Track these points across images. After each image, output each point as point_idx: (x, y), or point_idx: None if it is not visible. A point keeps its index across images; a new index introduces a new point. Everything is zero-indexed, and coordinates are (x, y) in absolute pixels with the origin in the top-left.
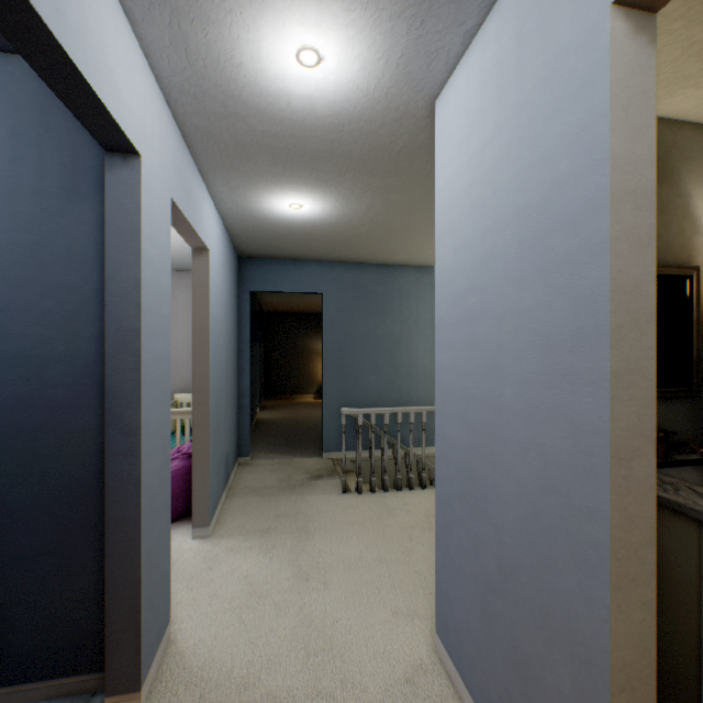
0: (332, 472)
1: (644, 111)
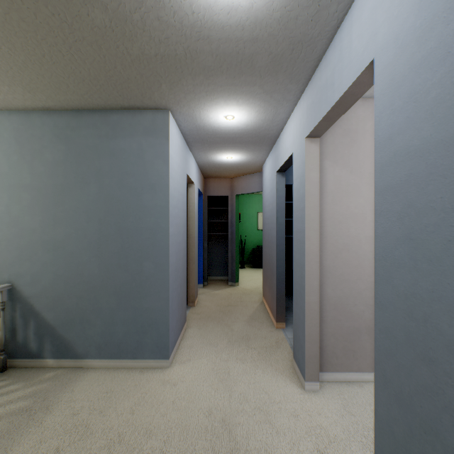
0: None
1: None
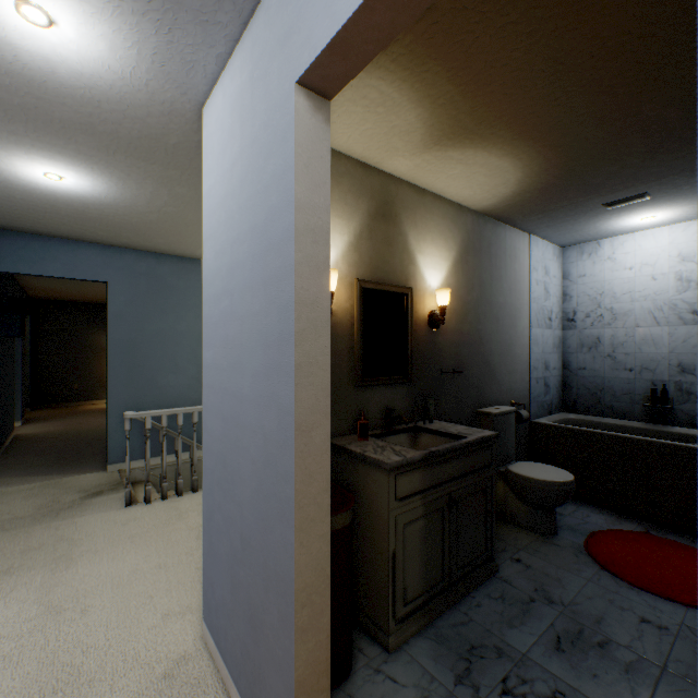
0: (117, 486)
1: (322, 171)
